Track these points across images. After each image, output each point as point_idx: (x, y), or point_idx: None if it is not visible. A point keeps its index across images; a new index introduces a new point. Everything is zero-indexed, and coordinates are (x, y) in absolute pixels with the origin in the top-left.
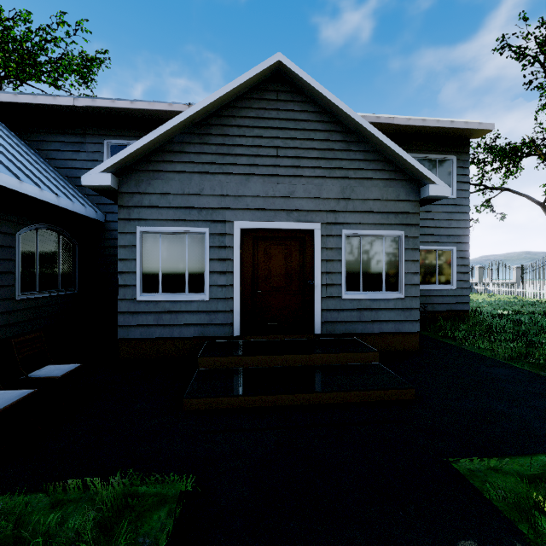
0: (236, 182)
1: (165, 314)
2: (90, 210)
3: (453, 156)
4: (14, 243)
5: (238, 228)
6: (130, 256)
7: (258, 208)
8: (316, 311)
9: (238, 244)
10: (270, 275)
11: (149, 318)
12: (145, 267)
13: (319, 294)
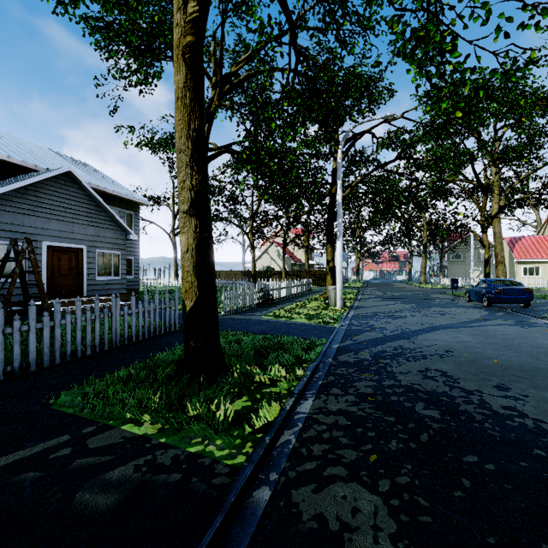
0: (44, 221)
1: None
2: None
3: (133, 212)
4: None
5: (45, 245)
6: None
7: (55, 236)
8: (85, 286)
9: (45, 253)
10: (61, 269)
11: None
12: None
13: (86, 278)
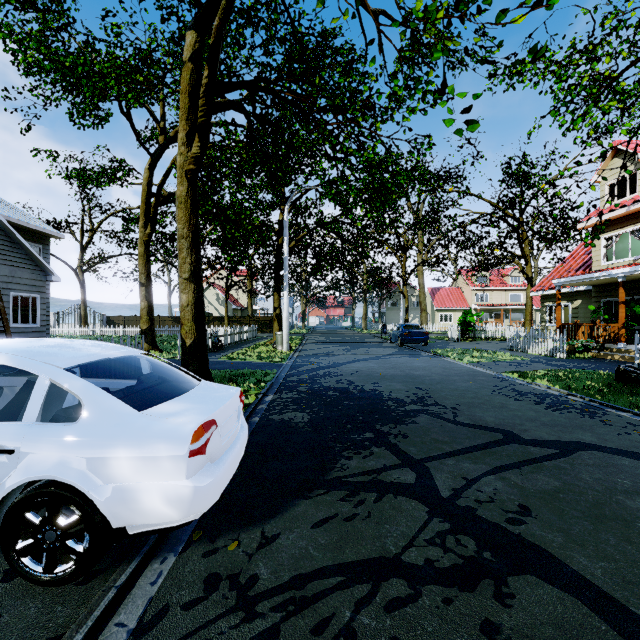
0: None
1: None
2: None
3: (41, 246)
4: None
5: None
6: None
7: None
8: None
9: None
10: None
11: None
12: None
13: None
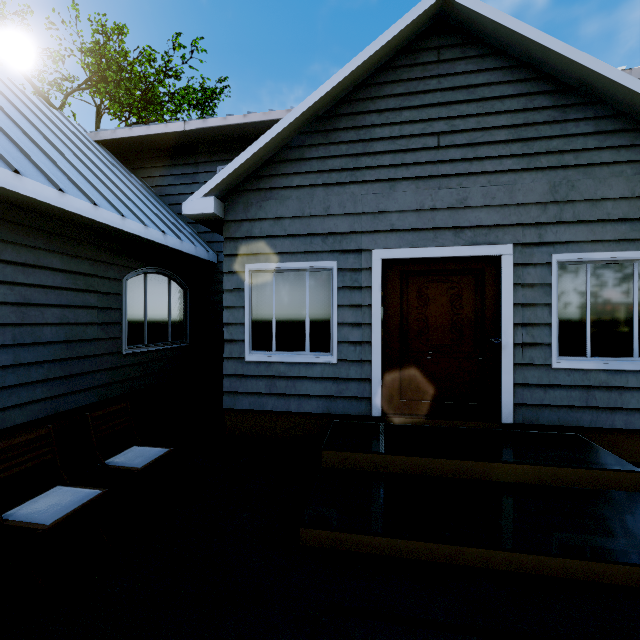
0: (376, 192)
1: (279, 380)
2: (201, 249)
3: None
4: (121, 290)
5: (378, 259)
6: (237, 302)
7: (408, 228)
8: (505, 387)
9: (378, 283)
10: (427, 327)
11: (260, 384)
12: (255, 317)
13: (510, 359)
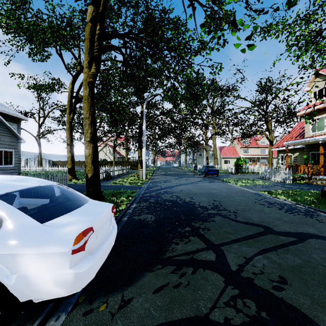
0: None
1: None
2: None
3: (16, 124)
4: None
5: None
6: None
7: None
8: None
9: None
10: None
11: None
12: None
13: None
